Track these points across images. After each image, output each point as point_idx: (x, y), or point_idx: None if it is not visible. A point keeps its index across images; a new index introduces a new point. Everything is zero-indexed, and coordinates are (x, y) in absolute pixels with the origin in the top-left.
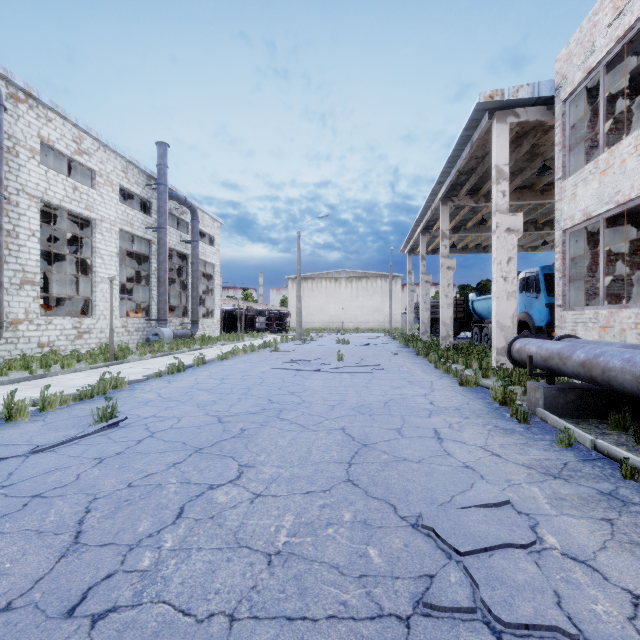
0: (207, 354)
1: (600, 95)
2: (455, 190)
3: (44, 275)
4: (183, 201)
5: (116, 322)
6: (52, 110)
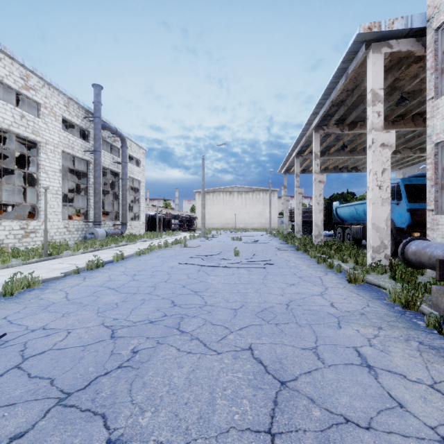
0: (129, 249)
1: None
2: (326, 120)
3: (12, 188)
4: (114, 131)
5: (59, 224)
6: (1, 51)
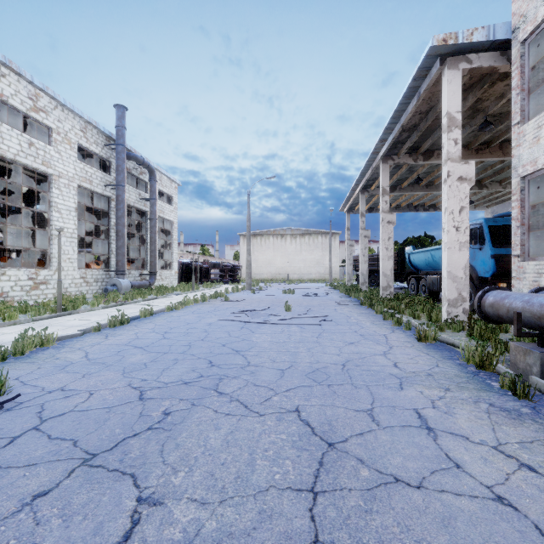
0: (159, 304)
1: None
2: (396, 148)
3: (17, 231)
4: (141, 161)
5: (74, 273)
6: (5, 65)
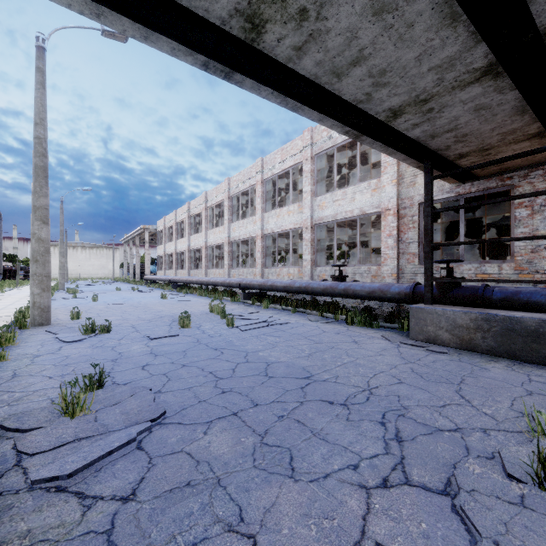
0: None
1: (160, 235)
2: (141, 233)
3: None
4: None
5: None
6: None
